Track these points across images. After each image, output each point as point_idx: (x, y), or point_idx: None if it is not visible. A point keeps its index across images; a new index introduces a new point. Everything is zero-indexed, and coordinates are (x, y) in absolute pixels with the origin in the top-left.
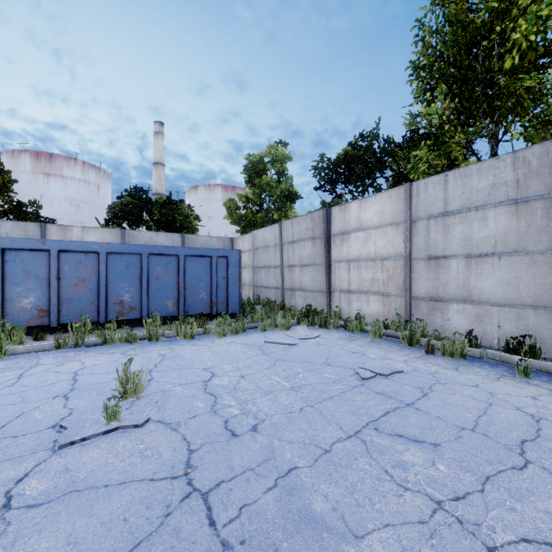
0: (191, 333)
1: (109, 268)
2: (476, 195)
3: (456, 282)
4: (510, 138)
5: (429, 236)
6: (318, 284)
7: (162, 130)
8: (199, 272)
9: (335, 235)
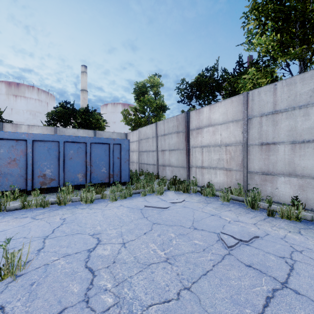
0: (91, 198)
1: (34, 151)
2: (300, 97)
3: (283, 161)
4: (310, 64)
5: (262, 129)
6: (181, 162)
7: (86, 70)
8: (101, 154)
9: (192, 130)
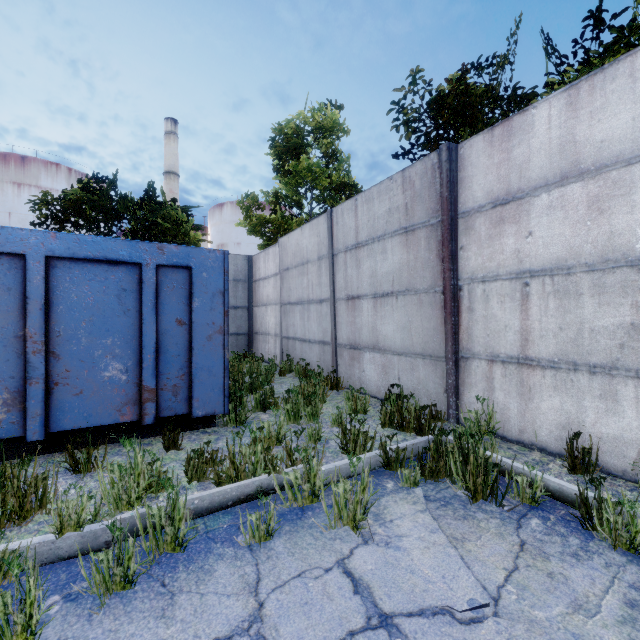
0: None
1: None
2: None
3: None
4: None
5: None
6: (421, 337)
7: (175, 130)
8: (101, 308)
9: (471, 213)
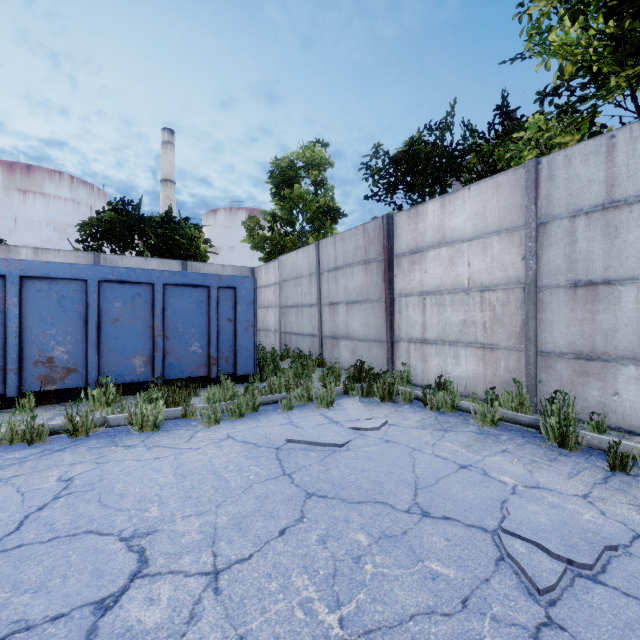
0: (155, 419)
1: (25, 303)
2: None
3: (634, 326)
4: None
5: (575, 247)
6: (374, 329)
7: (172, 140)
8: (189, 312)
9: (400, 256)
